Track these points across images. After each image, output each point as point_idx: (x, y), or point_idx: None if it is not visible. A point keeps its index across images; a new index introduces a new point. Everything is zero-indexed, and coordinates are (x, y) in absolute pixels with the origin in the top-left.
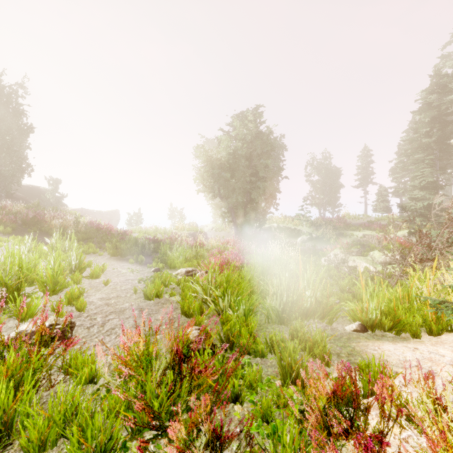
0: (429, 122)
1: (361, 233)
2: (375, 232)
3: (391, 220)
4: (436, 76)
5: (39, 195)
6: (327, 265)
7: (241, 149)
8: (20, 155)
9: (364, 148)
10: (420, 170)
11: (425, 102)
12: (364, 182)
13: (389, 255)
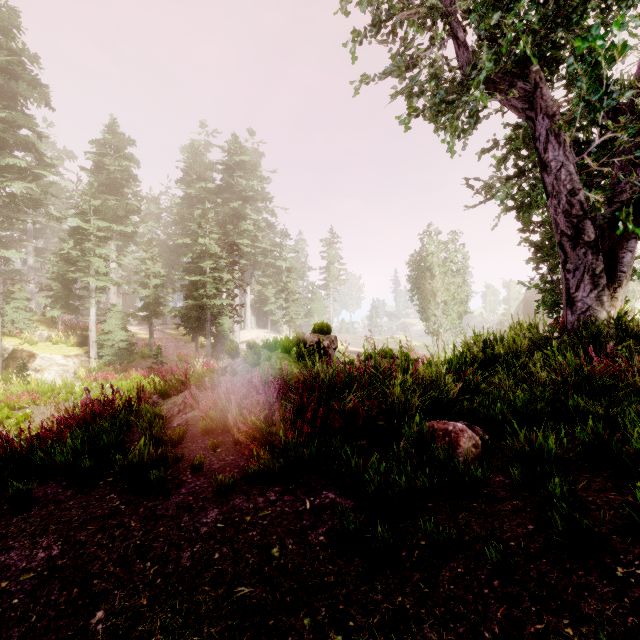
0: None
1: None
2: None
3: None
4: None
5: None
6: None
7: None
8: None
9: None
10: None
11: None
12: None
13: None
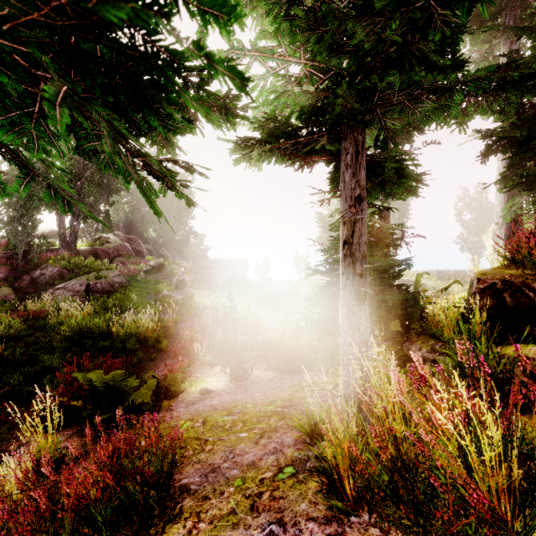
0: None
1: None
2: None
3: None
4: None
5: (188, 247)
6: None
7: None
8: (185, 223)
9: None
10: None
11: None
12: None
13: None
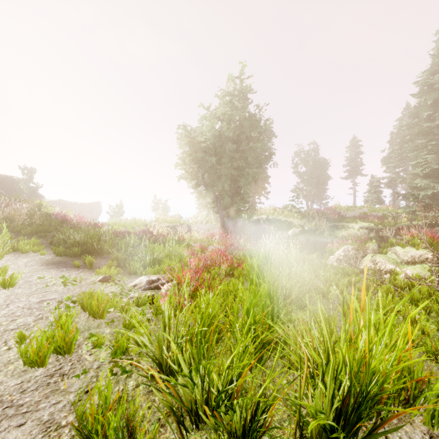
0: (431, 106)
1: (357, 225)
2: (373, 224)
3: (385, 212)
4: (438, 56)
5: (12, 185)
6: (339, 266)
7: (227, 130)
8: None
9: (352, 138)
10: (422, 157)
11: (427, 84)
12: (353, 174)
13: (418, 252)
